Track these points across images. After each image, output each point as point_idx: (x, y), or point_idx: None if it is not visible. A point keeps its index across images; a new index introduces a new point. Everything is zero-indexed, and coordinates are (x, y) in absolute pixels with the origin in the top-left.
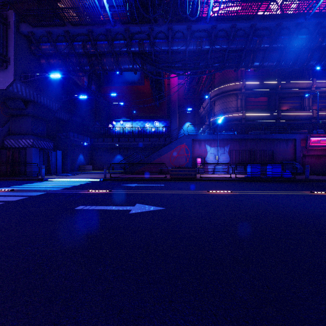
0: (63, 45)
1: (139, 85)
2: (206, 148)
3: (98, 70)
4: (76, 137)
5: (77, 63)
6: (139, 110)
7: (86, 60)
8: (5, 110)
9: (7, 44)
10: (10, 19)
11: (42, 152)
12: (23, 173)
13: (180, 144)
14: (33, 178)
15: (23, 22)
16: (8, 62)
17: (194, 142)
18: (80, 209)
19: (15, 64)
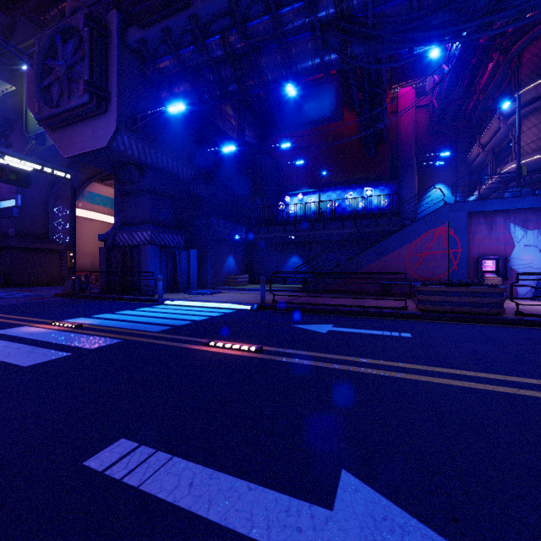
0: (190, 51)
1: (334, 123)
2: (510, 233)
3: (251, 87)
4: (222, 227)
5: (215, 82)
6: (333, 171)
7: (231, 70)
8: (117, 187)
9: (109, 69)
10: (112, 26)
11: (164, 252)
12: (136, 288)
13: (434, 228)
14: (146, 297)
15: (130, 27)
16: (110, 100)
17: (472, 219)
18: (96, 471)
19: (119, 102)
